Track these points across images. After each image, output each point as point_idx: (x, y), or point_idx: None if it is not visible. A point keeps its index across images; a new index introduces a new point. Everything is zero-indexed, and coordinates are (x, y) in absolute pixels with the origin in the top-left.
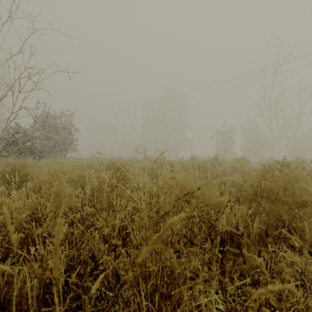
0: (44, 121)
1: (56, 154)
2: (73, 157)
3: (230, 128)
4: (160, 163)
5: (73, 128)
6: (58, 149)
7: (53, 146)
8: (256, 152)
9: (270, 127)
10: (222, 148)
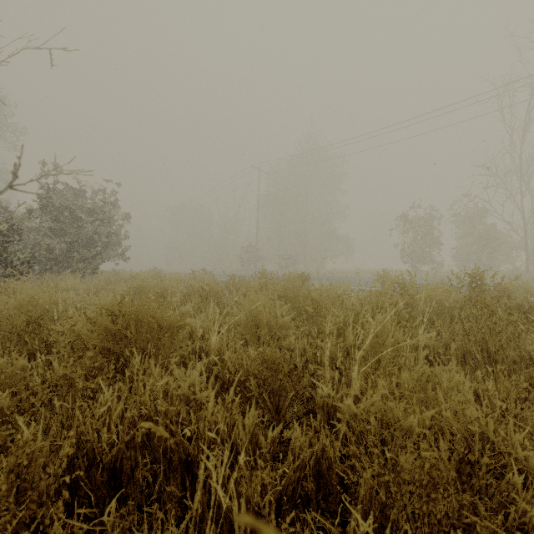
0: (8, 186)
1: (77, 266)
2: (119, 272)
3: (431, 213)
4: (301, 298)
5: (122, 216)
6: (81, 255)
7: (71, 249)
8: (489, 261)
9: (522, 210)
10: (413, 253)
